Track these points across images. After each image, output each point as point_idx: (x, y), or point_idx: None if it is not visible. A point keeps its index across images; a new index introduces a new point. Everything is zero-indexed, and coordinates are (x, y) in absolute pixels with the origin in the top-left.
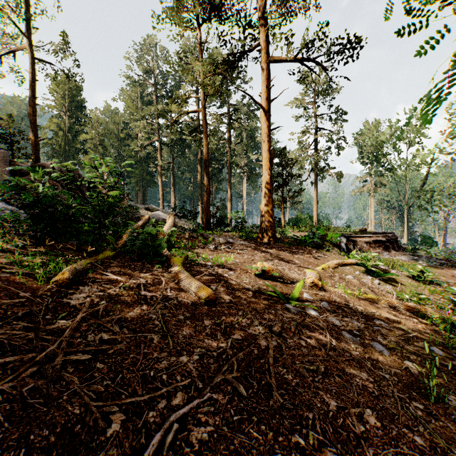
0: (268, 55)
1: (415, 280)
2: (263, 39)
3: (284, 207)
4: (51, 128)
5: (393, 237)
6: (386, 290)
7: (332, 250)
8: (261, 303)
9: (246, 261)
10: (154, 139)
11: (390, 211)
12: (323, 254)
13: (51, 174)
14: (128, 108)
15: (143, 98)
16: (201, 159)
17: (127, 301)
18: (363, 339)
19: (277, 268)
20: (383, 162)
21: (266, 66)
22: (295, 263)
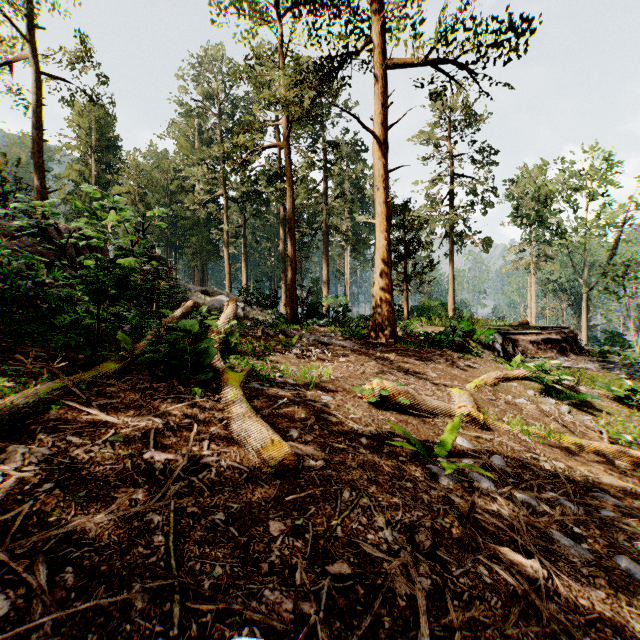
0: (384, 56)
1: (620, 403)
2: (376, 32)
3: (408, 289)
4: (71, 178)
5: (571, 334)
6: (585, 424)
7: (484, 355)
8: (384, 465)
9: (353, 374)
10: (218, 192)
11: (558, 295)
12: (472, 362)
13: (54, 238)
14: (181, 149)
15: (202, 135)
16: (285, 222)
17: (108, 477)
18: (594, 547)
19: (406, 391)
20: (551, 223)
21: (382, 74)
22: (431, 378)
